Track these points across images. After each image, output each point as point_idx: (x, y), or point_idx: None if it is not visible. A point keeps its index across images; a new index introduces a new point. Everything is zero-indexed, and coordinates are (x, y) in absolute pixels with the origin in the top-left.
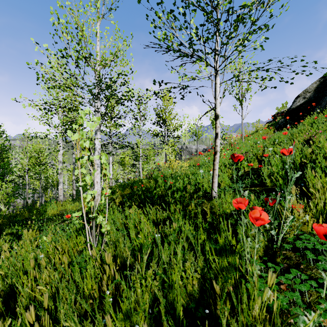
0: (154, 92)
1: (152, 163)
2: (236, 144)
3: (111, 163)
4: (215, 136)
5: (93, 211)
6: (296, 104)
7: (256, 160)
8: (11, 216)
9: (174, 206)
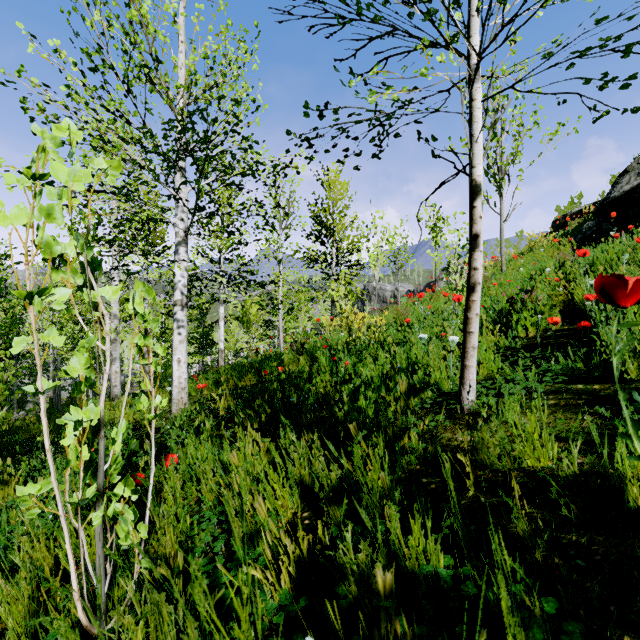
0: (306, 137)
1: (303, 318)
2: (492, 277)
3: (221, 319)
4: (472, 243)
5: (97, 475)
6: (621, 189)
7: (557, 309)
8: (11, 430)
9: (363, 443)
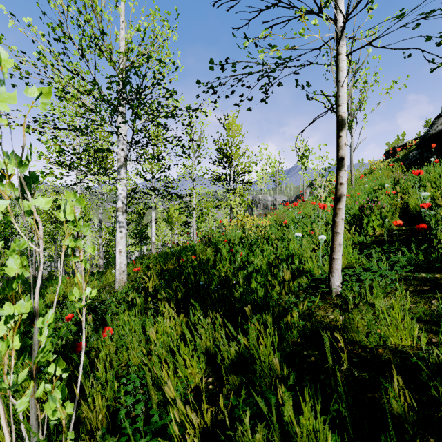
0: (212, 85)
1: (210, 220)
2: None
3: (153, 220)
4: (338, 164)
5: (31, 358)
6: (437, 128)
7: (397, 214)
8: (4, 299)
9: (256, 323)
